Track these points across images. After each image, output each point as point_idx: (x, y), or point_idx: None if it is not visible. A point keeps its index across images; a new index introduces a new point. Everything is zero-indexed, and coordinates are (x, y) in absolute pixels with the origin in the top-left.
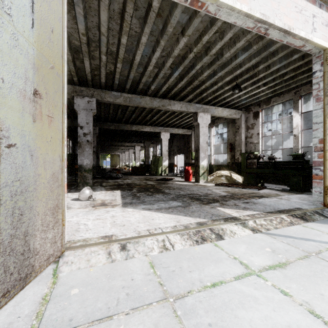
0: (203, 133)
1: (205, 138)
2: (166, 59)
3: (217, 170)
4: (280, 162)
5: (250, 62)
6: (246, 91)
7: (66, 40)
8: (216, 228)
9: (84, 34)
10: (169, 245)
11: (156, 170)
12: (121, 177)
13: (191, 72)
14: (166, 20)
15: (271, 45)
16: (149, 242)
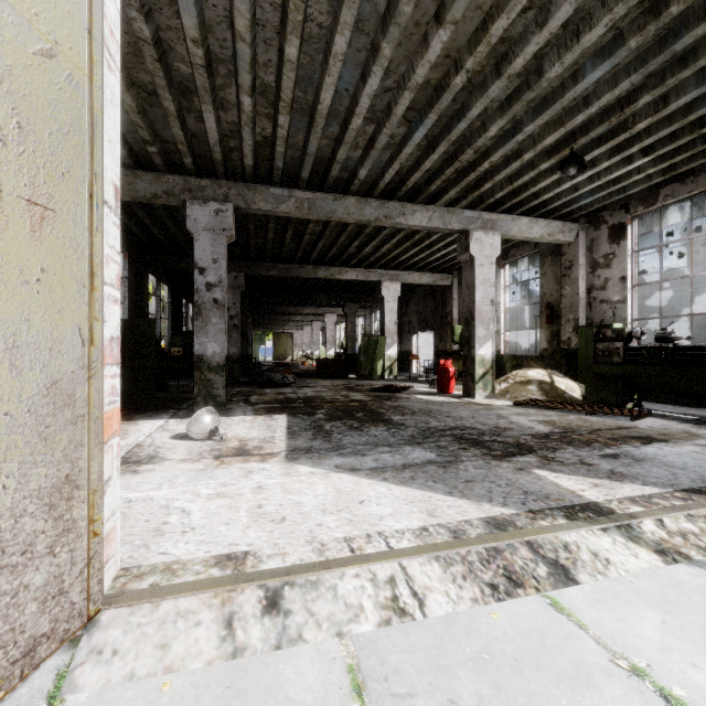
0: (482, 280)
1: (488, 291)
2: (395, 97)
3: (515, 368)
4: (689, 348)
5: (616, 89)
6: (595, 172)
7: (118, 6)
8: (547, 543)
9: (197, 40)
10: (409, 599)
11: (370, 367)
12: (294, 383)
13: (457, 126)
14: None
15: (682, 34)
16: (351, 584)
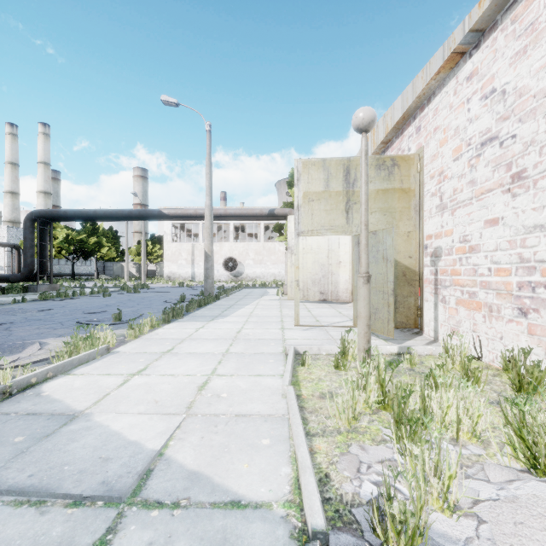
0: None
1: None
2: None
3: None
4: None
5: None
6: None
7: None
8: None
9: None
10: None
11: None
12: None
13: None
14: None
15: None
16: None
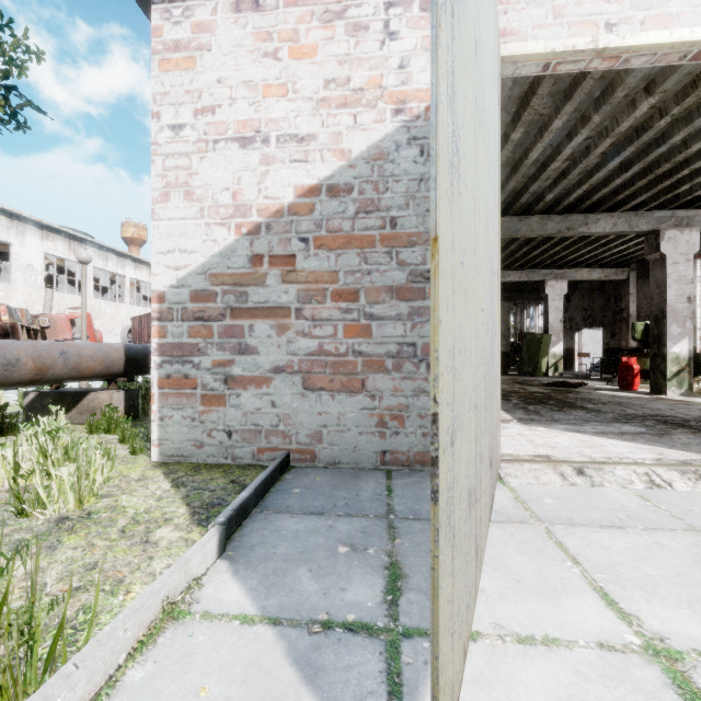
0: (676, 278)
1: (684, 288)
2: (595, 142)
3: None
4: None
5: None
6: None
7: None
8: None
9: None
10: (661, 482)
11: (533, 364)
12: None
13: (655, 151)
14: (614, 81)
15: None
16: (621, 472)
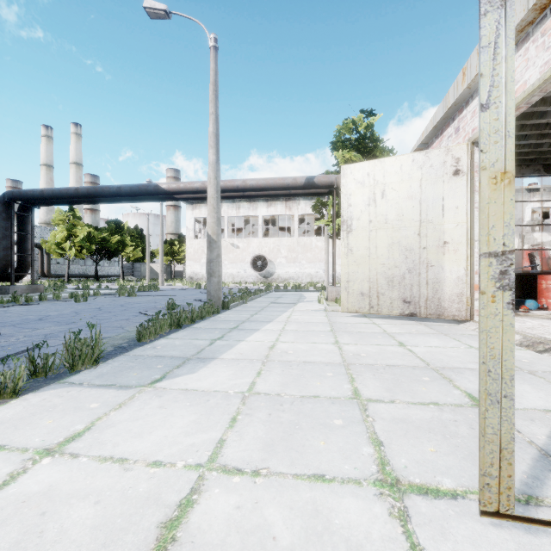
0: None
1: None
2: None
3: None
4: None
5: None
6: None
7: None
8: None
9: None
10: None
11: None
12: None
13: None
14: None
15: None
16: None
